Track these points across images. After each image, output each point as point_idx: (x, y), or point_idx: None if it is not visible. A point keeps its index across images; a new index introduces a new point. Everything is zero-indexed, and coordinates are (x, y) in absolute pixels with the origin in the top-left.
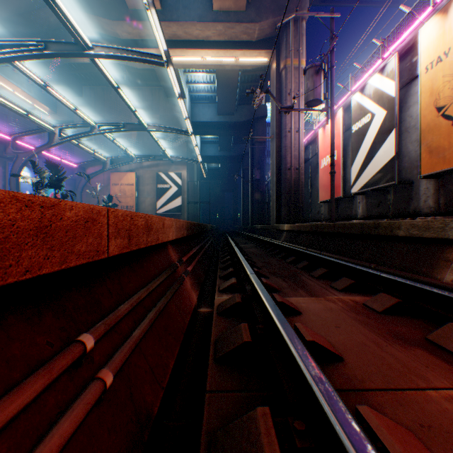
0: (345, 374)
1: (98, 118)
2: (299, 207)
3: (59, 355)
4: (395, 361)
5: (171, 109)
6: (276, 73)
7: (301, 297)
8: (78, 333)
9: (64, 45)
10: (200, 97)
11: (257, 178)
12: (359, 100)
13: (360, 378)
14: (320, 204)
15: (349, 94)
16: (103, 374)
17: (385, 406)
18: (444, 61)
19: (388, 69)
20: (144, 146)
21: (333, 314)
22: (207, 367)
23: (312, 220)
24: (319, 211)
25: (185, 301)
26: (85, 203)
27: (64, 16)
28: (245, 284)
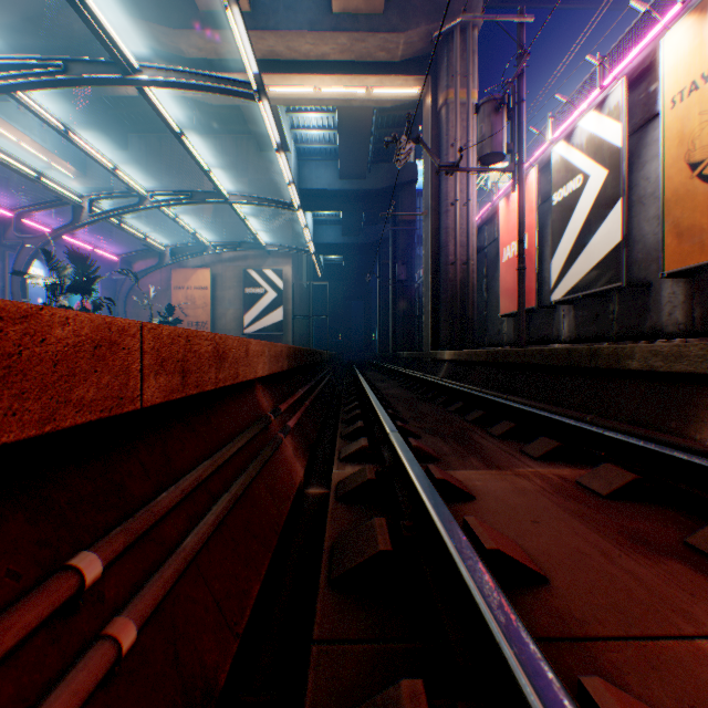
0: (553, 609)
1: (152, 184)
2: (467, 323)
3: (25, 600)
4: (637, 584)
5: (267, 169)
6: (432, 113)
7: (473, 470)
8: (75, 548)
9: (94, 66)
10: (313, 150)
11: (402, 277)
12: (565, 153)
13: (579, 616)
14: (501, 318)
15: (547, 144)
16: (117, 628)
17: (626, 671)
18: (702, 90)
19: (611, 104)
20: (225, 227)
21: (527, 499)
22: (316, 596)
23: (489, 344)
24: (500, 331)
25: (283, 478)
26: (132, 317)
27: (94, 19)
28: (382, 449)
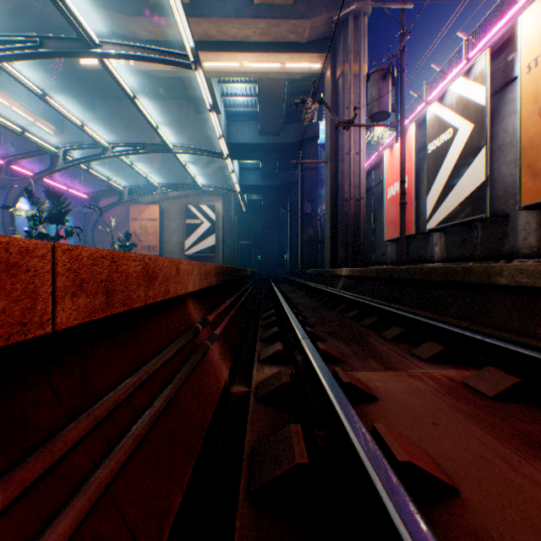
0: (470, 528)
1: (114, 139)
2: (359, 246)
3: None
4: None
5: (203, 127)
6: (331, 82)
7: (373, 371)
8: None
9: (64, 42)
10: (238, 113)
11: (307, 211)
12: (438, 111)
13: (498, 537)
14: (386, 243)
15: (423, 106)
16: None
17: None
18: None
19: (477, 71)
20: (170, 172)
21: (423, 401)
22: (235, 511)
23: (376, 263)
24: (385, 252)
25: (209, 382)
26: (98, 242)
27: (63, 2)
28: (295, 353)
